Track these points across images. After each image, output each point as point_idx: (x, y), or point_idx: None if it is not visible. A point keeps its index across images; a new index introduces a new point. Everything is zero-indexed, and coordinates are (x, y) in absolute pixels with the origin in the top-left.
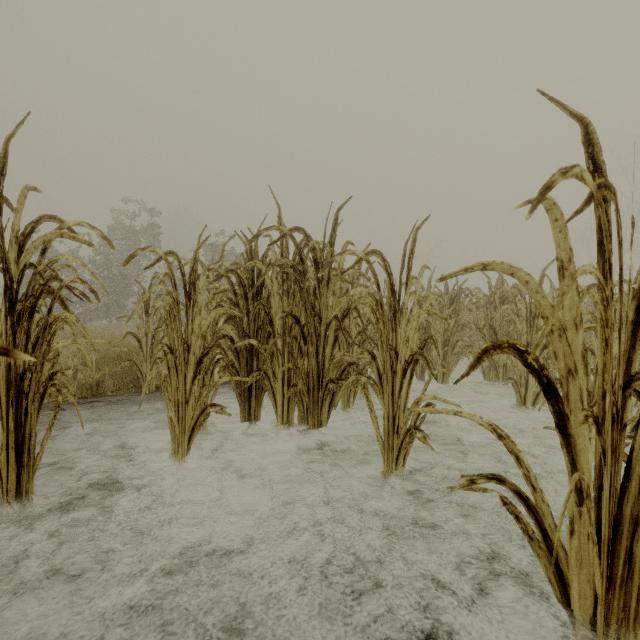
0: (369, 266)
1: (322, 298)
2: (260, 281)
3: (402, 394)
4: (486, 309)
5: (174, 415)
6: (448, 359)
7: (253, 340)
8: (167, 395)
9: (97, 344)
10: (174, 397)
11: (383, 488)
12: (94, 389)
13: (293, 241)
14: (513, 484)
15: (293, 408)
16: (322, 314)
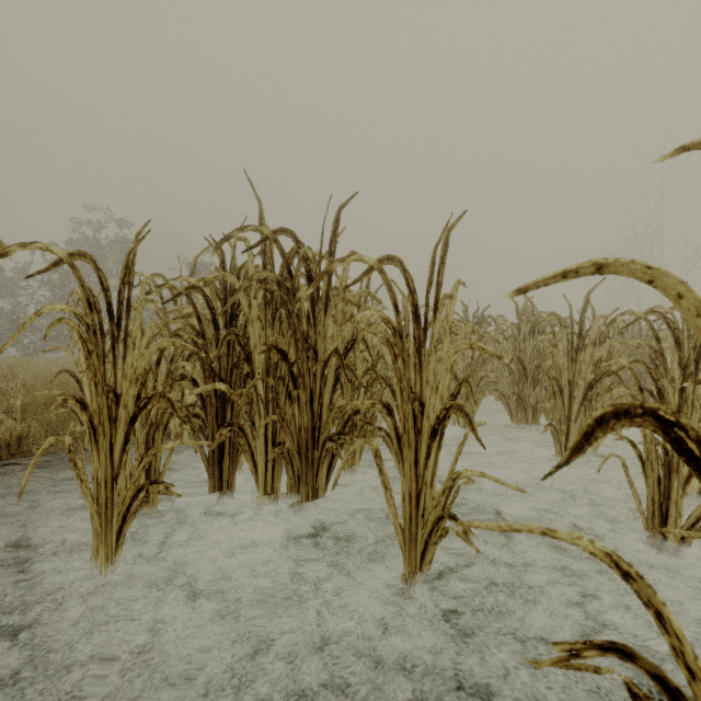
0: (383, 279)
1: (319, 326)
2: (231, 301)
3: (429, 462)
4: (514, 340)
5: (90, 501)
6: (471, 399)
7: (220, 384)
8: (76, 473)
9: (28, 384)
10: (97, 470)
11: (403, 598)
12: (14, 446)
13: (278, 247)
14: (651, 663)
15: (279, 473)
16: (318, 347)
